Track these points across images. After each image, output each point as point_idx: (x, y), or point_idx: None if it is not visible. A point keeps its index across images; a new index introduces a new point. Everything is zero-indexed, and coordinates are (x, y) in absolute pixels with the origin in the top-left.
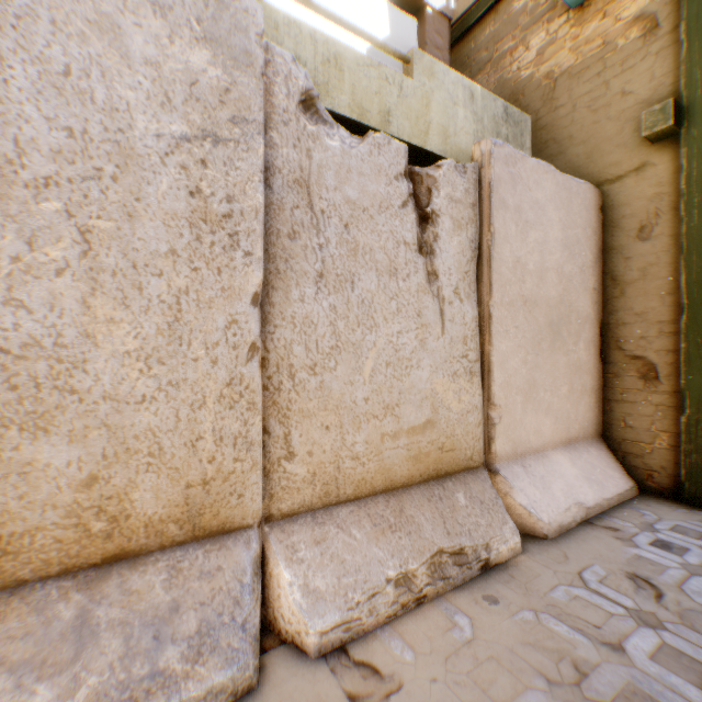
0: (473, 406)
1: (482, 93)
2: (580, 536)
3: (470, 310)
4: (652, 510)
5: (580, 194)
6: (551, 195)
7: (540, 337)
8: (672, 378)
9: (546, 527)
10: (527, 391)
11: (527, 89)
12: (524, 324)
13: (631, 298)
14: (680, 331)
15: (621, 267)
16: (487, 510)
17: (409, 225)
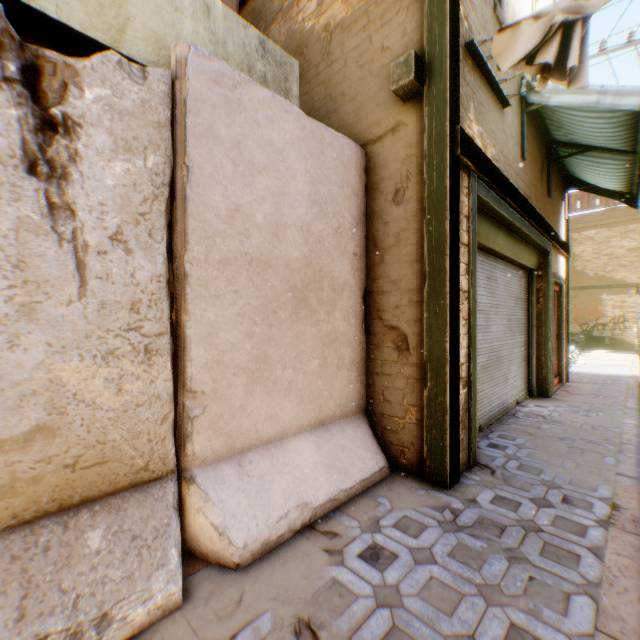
0: (151, 396)
1: (224, 12)
2: (285, 555)
3: (147, 266)
4: (392, 496)
5: (337, 148)
6: (294, 140)
7: (276, 304)
8: (421, 350)
9: (239, 551)
10: (253, 369)
11: (309, 42)
12: (250, 288)
13: (389, 265)
14: (425, 300)
15: (382, 232)
16: (138, 549)
17: (1, 125)
